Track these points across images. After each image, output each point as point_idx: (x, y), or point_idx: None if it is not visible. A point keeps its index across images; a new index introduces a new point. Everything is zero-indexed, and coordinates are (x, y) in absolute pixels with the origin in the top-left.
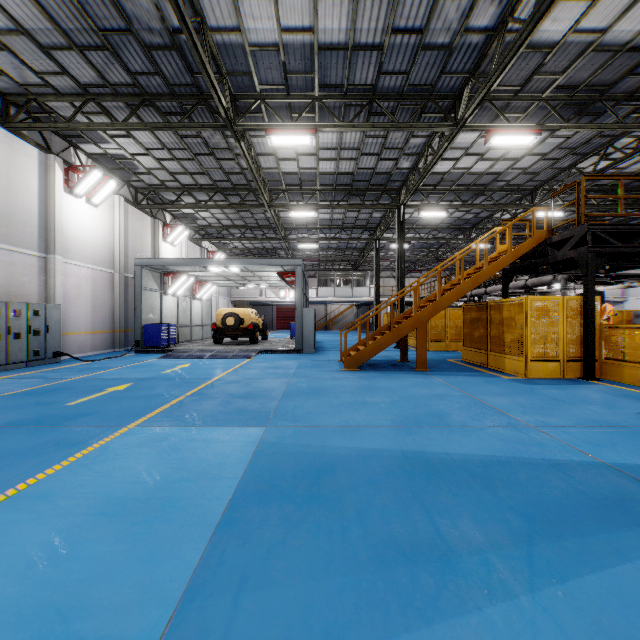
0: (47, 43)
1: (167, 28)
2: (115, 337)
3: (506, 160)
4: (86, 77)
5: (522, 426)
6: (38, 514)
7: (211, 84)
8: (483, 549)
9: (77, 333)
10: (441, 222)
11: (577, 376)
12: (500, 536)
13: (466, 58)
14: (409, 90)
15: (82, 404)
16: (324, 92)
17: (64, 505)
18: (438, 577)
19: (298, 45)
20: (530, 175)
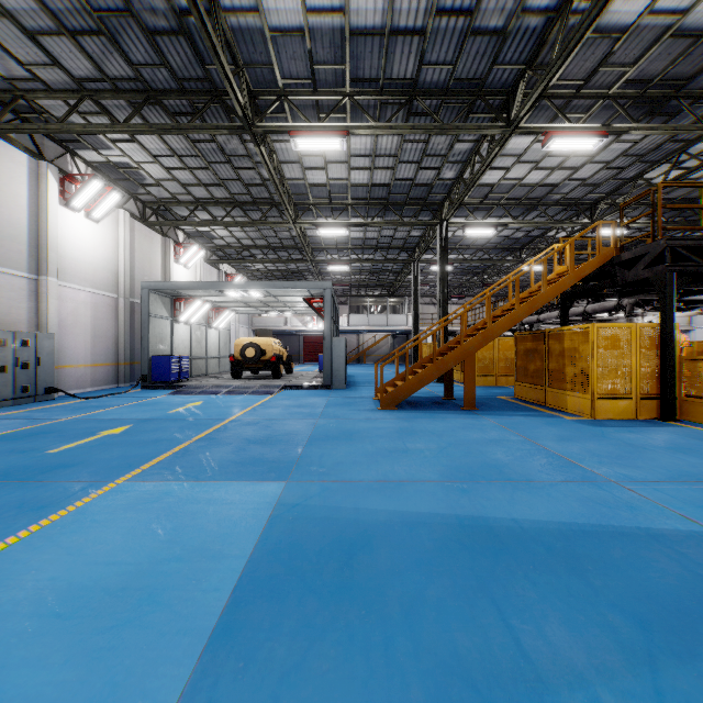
0: (33, 27)
1: (173, 9)
2: (119, 371)
3: (563, 169)
4: (81, 69)
5: (601, 481)
6: None
7: (225, 75)
8: (587, 677)
9: (75, 366)
10: (488, 241)
11: (652, 416)
12: (607, 653)
13: (522, 46)
14: (455, 85)
15: (66, 452)
16: (357, 88)
17: (7, 600)
18: None
19: (326, 30)
20: (590, 187)
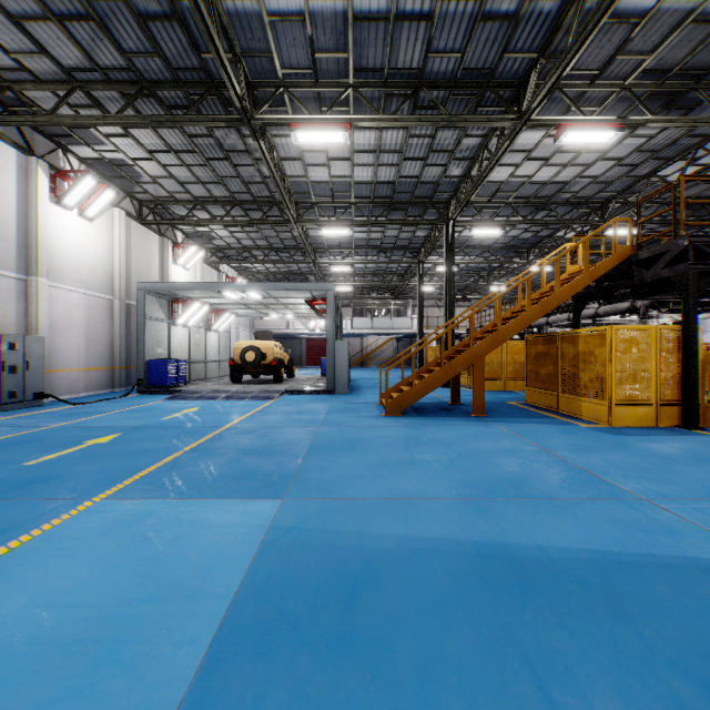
0: (18, 12)
1: None
2: (114, 375)
3: (575, 166)
4: (70, 58)
5: (631, 499)
6: None
7: (220, 62)
8: None
9: (67, 370)
10: (494, 242)
11: (673, 424)
12: None
13: (535, 33)
14: (463, 76)
15: (46, 464)
16: (360, 78)
17: None
18: None
19: (328, 15)
20: (601, 185)
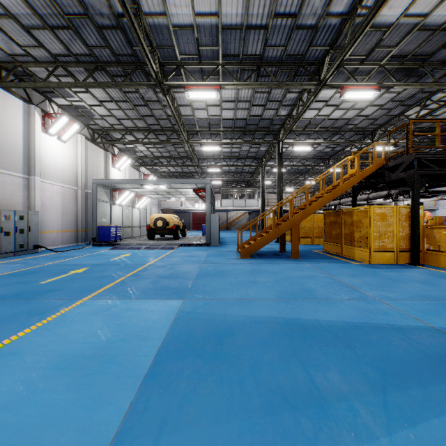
0: (28, 24)
1: (113, 13)
2: (78, 235)
3: (354, 109)
4: (56, 49)
5: (370, 299)
6: (9, 368)
7: (145, 54)
8: (348, 397)
9: (51, 232)
10: (308, 154)
11: (406, 262)
12: (361, 386)
13: (327, 35)
14: (286, 59)
15: (51, 283)
16: (226, 60)
17: (29, 361)
18: (315, 421)
19: (207, 26)
20: (371, 120)
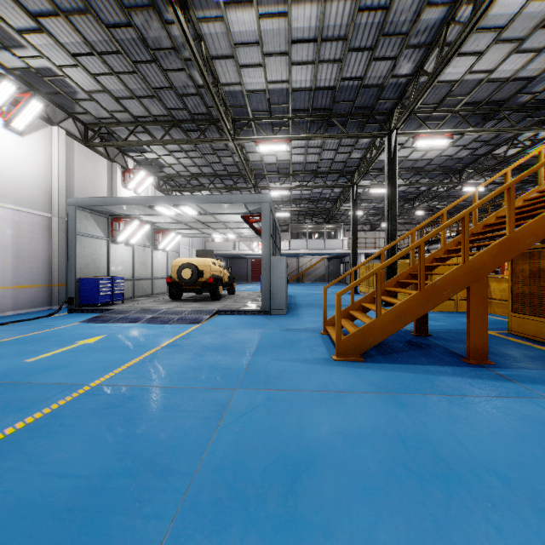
0: None
1: None
2: (53, 292)
3: None
4: None
5: None
6: None
7: None
8: None
9: None
10: (428, 163)
11: None
12: None
13: None
14: None
15: None
16: None
17: None
18: None
19: None
20: None
